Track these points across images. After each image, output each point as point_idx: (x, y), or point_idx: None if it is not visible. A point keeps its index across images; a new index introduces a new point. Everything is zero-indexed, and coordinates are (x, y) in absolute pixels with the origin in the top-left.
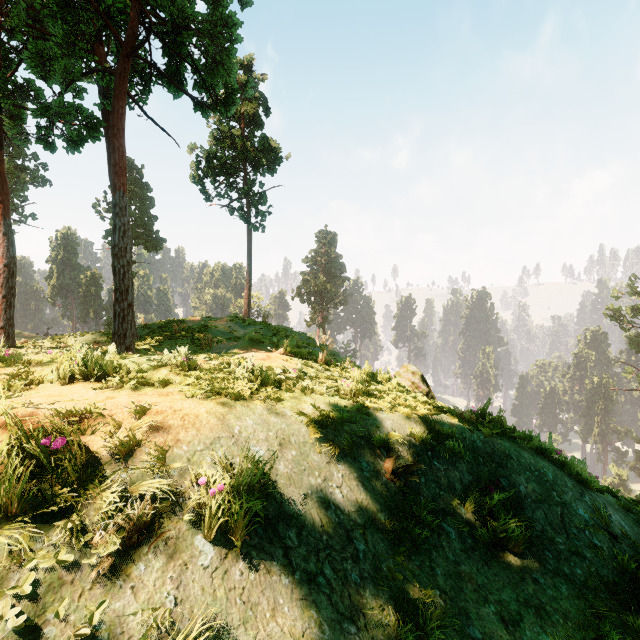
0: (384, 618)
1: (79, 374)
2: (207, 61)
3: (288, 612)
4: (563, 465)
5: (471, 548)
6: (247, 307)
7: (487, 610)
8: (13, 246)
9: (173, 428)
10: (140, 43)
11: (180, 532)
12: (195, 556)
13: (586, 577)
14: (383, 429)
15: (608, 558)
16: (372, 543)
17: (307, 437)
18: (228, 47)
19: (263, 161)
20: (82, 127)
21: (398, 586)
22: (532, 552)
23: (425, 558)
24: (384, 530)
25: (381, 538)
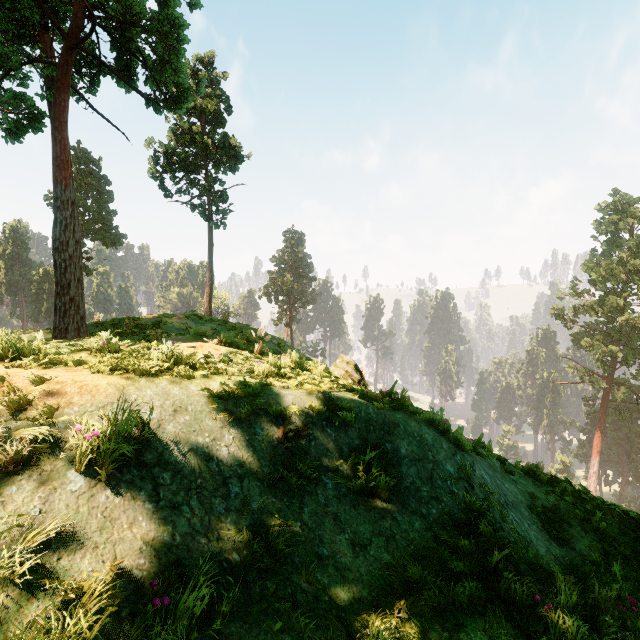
0: (238, 536)
1: None
2: (155, 59)
3: (145, 526)
4: (447, 433)
5: (344, 495)
6: (208, 305)
7: (341, 537)
8: None
9: (69, 394)
10: (84, 37)
11: (55, 467)
12: (66, 484)
13: (439, 515)
14: (284, 403)
15: (461, 501)
16: (247, 488)
17: (205, 407)
18: (177, 47)
19: (224, 159)
20: (22, 117)
21: (262, 518)
22: (399, 498)
23: (297, 501)
24: (263, 480)
25: (258, 485)
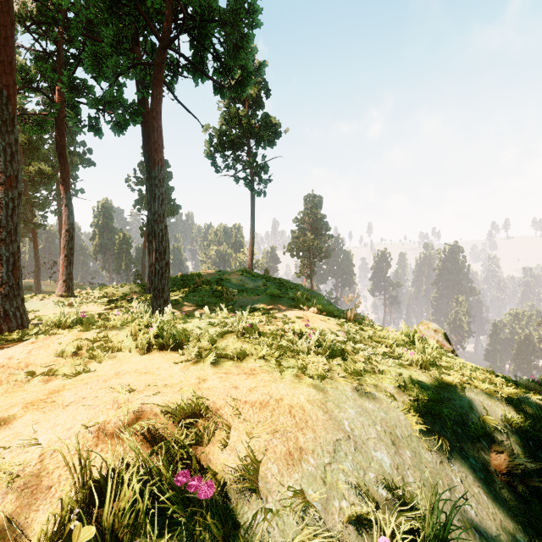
0: None
1: (155, 343)
2: (230, 47)
3: None
4: None
5: None
6: (250, 262)
7: None
8: (72, 215)
9: (288, 429)
10: (174, 36)
11: None
12: None
13: None
14: (473, 412)
15: None
16: None
17: (409, 428)
18: (247, 33)
19: (265, 136)
20: (127, 113)
21: None
22: None
23: None
24: None
25: None
